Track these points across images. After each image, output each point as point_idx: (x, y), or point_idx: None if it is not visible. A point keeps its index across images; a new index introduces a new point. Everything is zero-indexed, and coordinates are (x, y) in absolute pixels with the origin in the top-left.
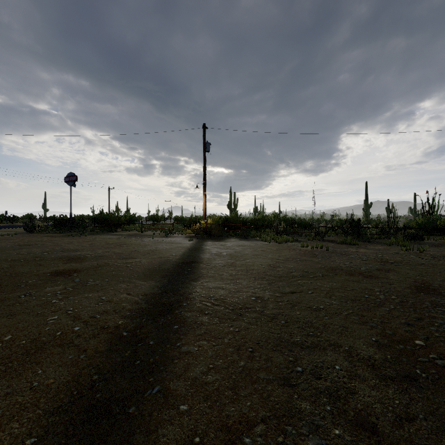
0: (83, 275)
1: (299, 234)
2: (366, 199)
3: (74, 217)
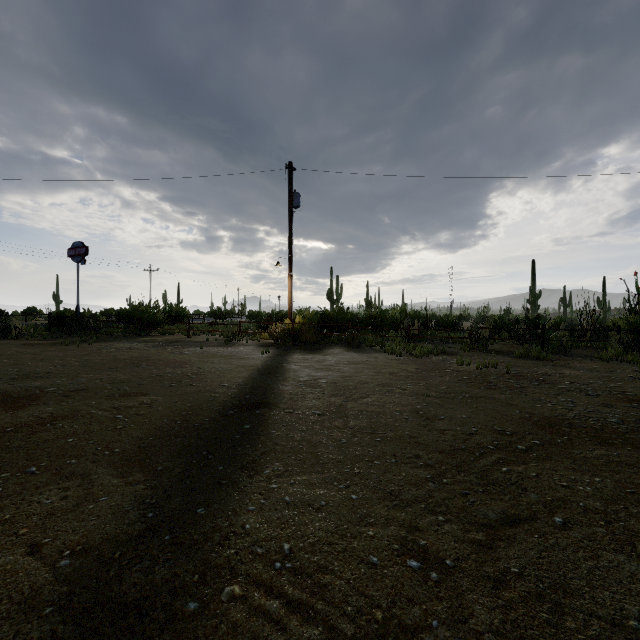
0: None
1: (443, 340)
2: (533, 285)
3: (84, 312)
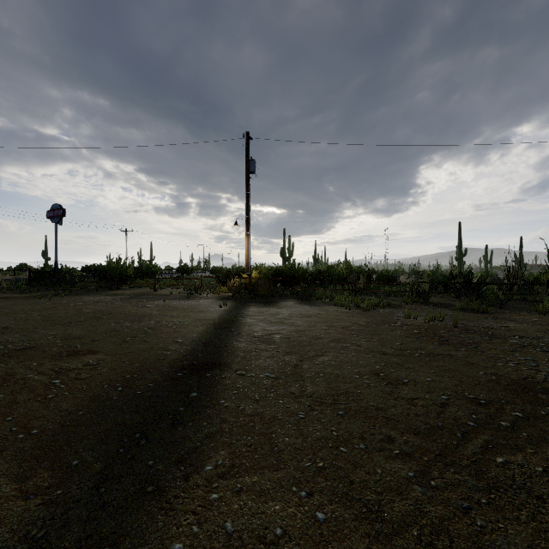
0: None
1: (386, 293)
2: (460, 244)
3: (62, 268)
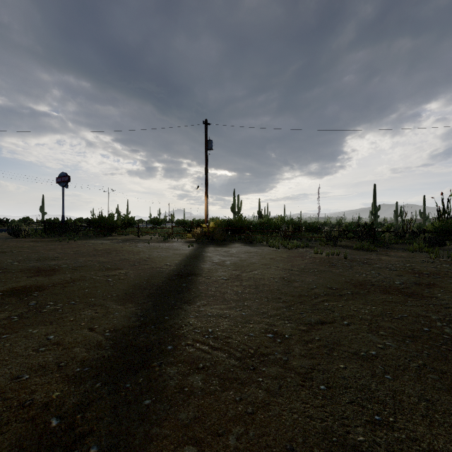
0: (45, 295)
1: (308, 239)
2: (374, 201)
3: (67, 220)
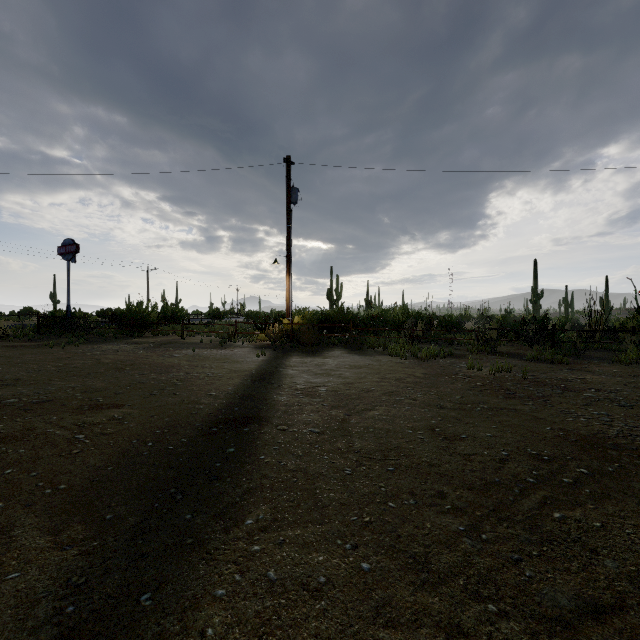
0: None
1: (448, 342)
2: (535, 285)
3: (75, 312)
